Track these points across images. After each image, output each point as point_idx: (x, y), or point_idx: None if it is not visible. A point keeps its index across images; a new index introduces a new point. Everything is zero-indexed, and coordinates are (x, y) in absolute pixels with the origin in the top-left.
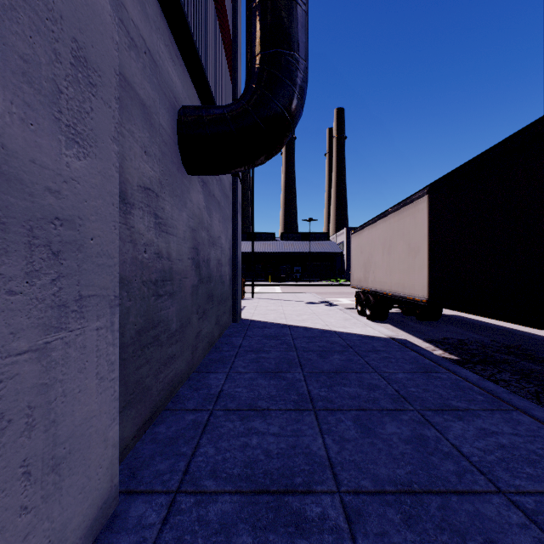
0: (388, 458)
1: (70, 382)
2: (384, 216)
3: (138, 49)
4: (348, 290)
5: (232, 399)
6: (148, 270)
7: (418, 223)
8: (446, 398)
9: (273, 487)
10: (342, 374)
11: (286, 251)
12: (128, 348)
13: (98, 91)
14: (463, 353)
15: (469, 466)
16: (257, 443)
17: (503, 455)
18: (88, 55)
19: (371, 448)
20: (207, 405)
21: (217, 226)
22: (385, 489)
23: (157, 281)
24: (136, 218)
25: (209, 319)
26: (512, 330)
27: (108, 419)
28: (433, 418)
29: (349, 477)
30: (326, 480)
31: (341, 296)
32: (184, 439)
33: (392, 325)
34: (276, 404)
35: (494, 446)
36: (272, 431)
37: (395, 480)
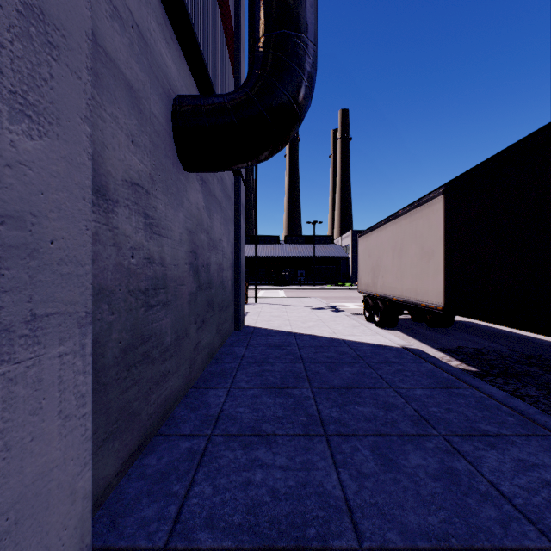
0: (416, 500)
1: (16, 430)
2: (394, 218)
3: (124, 22)
4: (354, 294)
5: (233, 422)
6: (136, 278)
7: (433, 225)
8: (473, 420)
9: (281, 542)
10: (355, 390)
11: (290, 254)
12: (110, 370)
13: (61, 55)
14: (481, 364)
15: (513, 511)
16: (261, 479)
17: (550, 495)
18: (46, 6)
19: (394, 486)
20: (205, 428)
21: (218, 228)
22: (417, 544)
23: (148, 290)
24: (120, 218)
25: (209, 328)
26: (529, 338)
27: (76, 466)
28: (461, 446)
29: (372, 527)
30: (345, 532)
31: (347, 300)
32: (177, 473)
33: (402, 332)
34: (283, 427)
35: (538, 484)
36: (279, 463)
37: (428, 532)
